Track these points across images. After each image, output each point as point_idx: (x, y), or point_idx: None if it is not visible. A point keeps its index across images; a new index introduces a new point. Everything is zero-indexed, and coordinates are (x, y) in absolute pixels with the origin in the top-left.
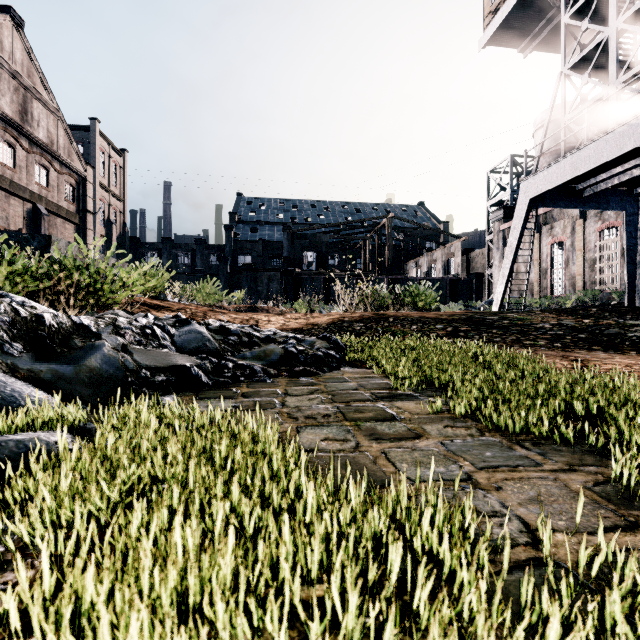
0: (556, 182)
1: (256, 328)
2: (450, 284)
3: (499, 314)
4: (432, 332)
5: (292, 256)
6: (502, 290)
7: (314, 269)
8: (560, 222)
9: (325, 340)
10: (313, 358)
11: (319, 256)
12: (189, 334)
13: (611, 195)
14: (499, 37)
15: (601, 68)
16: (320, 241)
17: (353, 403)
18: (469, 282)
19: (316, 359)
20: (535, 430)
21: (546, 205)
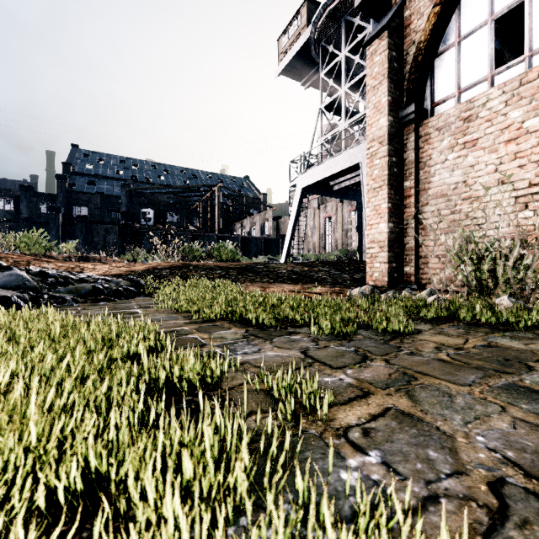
0: (315, 179)
1: (73, 273)
2: (264, 242)
3: (267, 264)
4: (211, 275)
5: (131, 211)
6: (287, 248)
7: (152, 224)
8: (330, 203)
9: (129, 281)
10: (114, 291)
11: (157, 213)
12: (10, 276)
13: (349, 191)
14: (288, 71)
15: (341, 111)
16: (158, 200)
17: (122, 310)
18: (277, 241)
19: (117, 292)
20: (190, 310)
21: (313, 193)
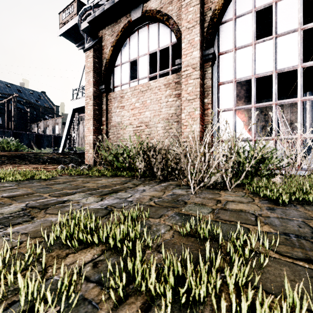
0: (81, 105)
1: None
2: (54, 138)
3: (38, 153)
4: None
5: None
6: (63, 143)
7: None
8: None
9: None
10: None
11: None
12: None
13: None
14: (66, 36)
15: None
16: None
17: None
18: None
19: None
20: None
21: (81, 112)
